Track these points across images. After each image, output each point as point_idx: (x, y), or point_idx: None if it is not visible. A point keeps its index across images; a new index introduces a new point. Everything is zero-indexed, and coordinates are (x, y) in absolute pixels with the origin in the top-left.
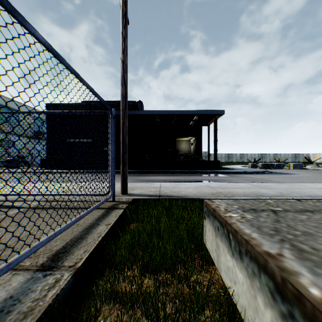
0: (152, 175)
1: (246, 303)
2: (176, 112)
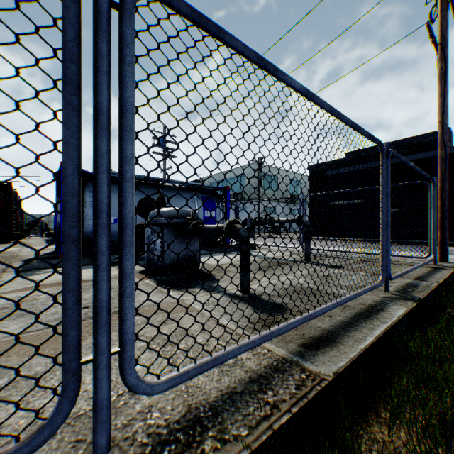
0: None
1: None
2: None
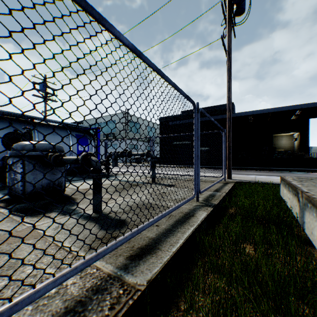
0: (245, 171)
1: (286, 197)
2: (272, 110)
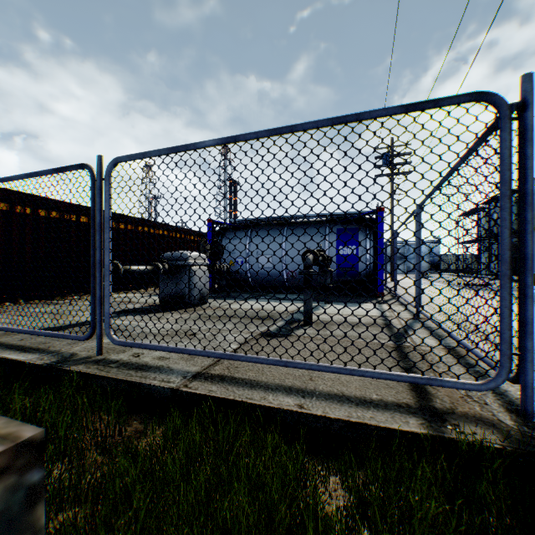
0: None
1: None
2: None
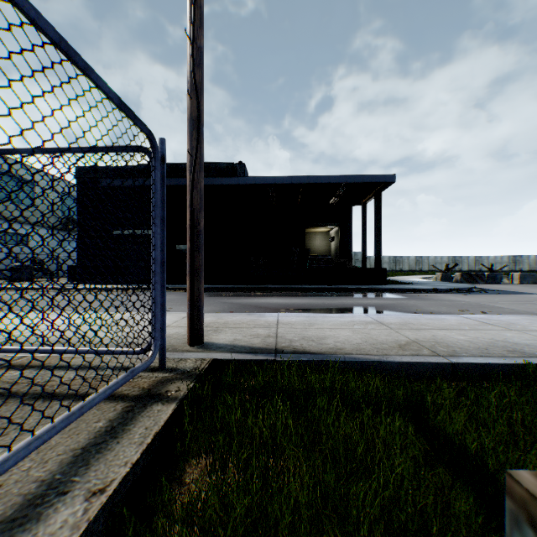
0: (262, 295)
1: None
2: (306, 180)
